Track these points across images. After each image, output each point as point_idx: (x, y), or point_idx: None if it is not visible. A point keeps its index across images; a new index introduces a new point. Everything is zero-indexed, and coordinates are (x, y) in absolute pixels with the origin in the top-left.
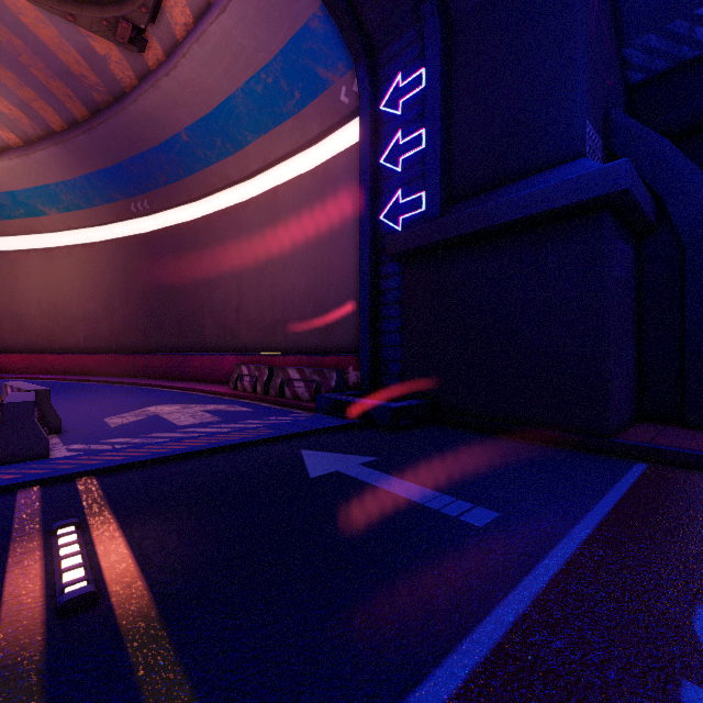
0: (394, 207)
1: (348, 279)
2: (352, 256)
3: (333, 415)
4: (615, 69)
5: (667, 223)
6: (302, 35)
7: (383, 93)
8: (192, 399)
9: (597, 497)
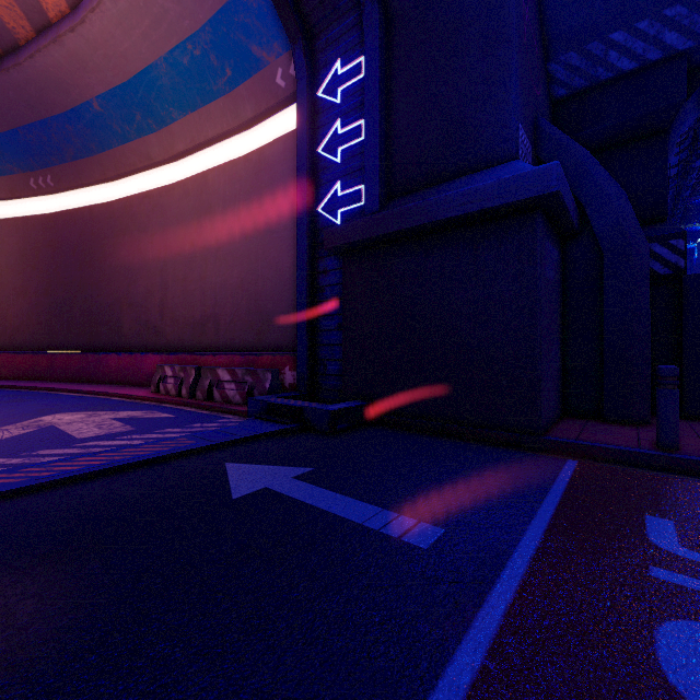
0: (333, 199)
1: (285, 274)
2: (288, 249)
3: (266, 420)
4: (542, 81)
5: (587, 230)
6: (233, 6)
7: (322, 80)
8: (103, 405)
9: (537, 500)
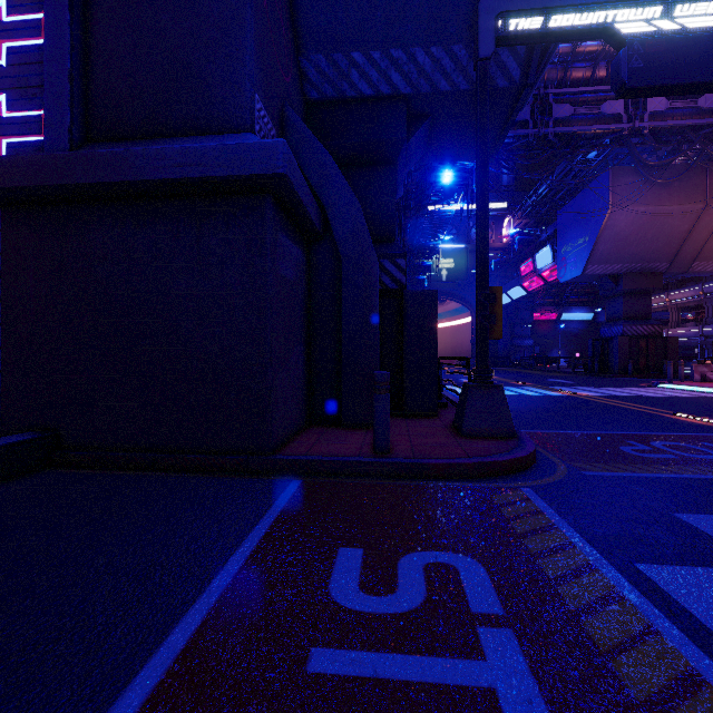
0: None
1: None
2: None
3: None
4: (293, 71)
5: (330, 234)
6: None
7: None
8: None
9: (221, 562)
